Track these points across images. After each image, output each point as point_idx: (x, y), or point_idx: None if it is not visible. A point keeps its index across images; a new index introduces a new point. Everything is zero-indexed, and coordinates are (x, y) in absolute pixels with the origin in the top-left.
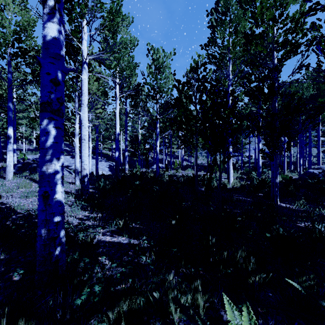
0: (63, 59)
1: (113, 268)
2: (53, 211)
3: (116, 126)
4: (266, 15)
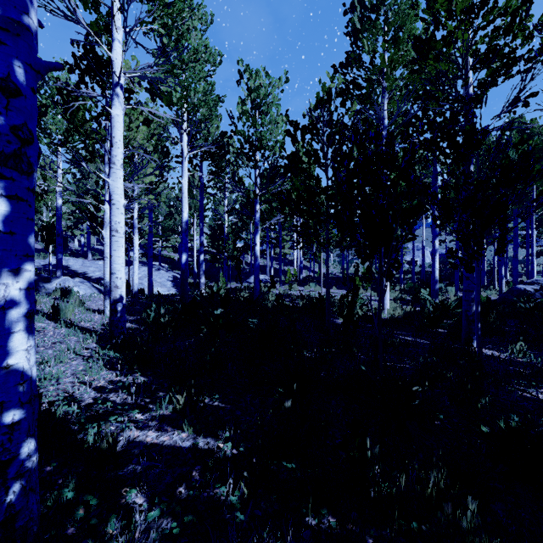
0: (29, 36)
1: (152, 522)
2: (0, 399)
3: (183, 208)
4: (455, 5)
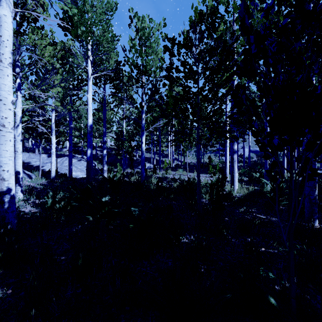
0: None
1: None
2: None
3: (88, 116)
4: None
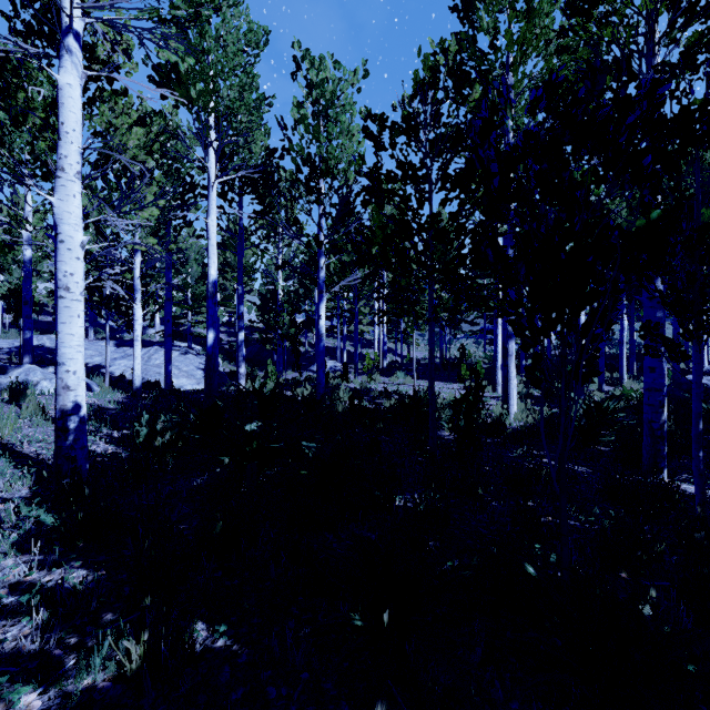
0: None
1: None
2: None
3: (209, 262)
4: None
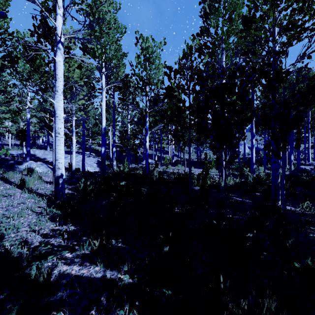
0: None
1: None
2: None
3: (102, 120)
4: None
